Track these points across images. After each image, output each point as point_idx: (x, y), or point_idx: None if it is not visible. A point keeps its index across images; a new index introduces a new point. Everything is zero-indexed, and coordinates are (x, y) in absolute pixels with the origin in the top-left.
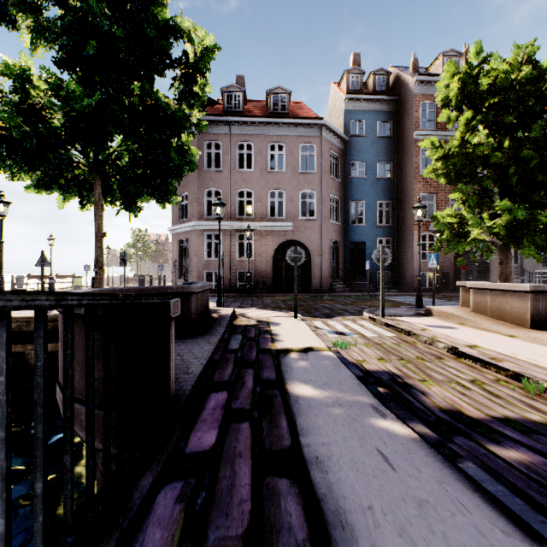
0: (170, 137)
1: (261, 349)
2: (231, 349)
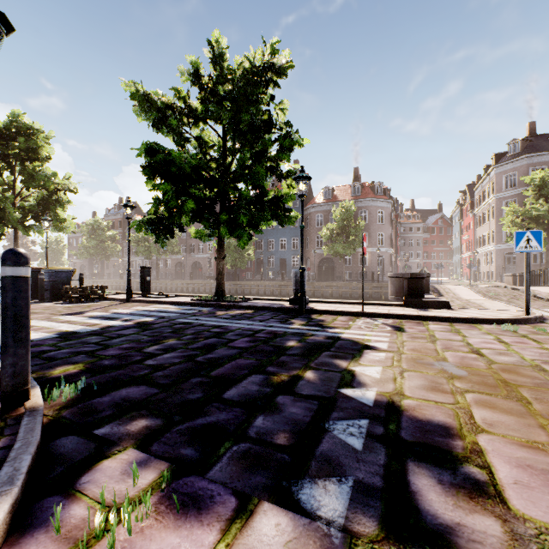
0: None
1: None
2: None
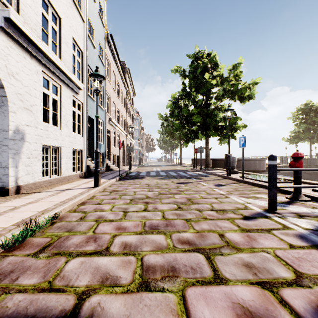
0: None
1: None
2: None
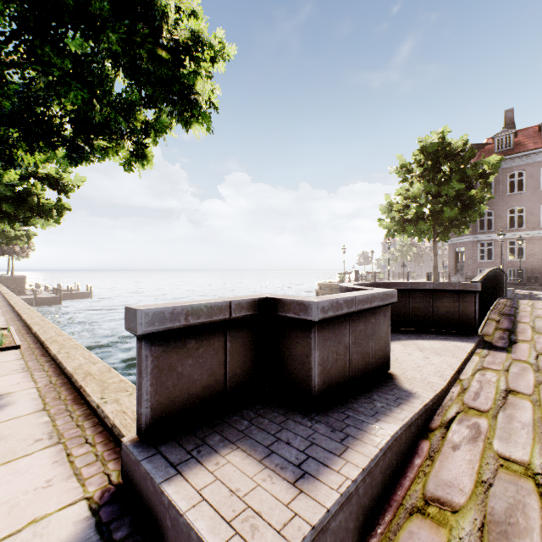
0: (473, 207)
1: (531, 297)
2: (517, 296)
